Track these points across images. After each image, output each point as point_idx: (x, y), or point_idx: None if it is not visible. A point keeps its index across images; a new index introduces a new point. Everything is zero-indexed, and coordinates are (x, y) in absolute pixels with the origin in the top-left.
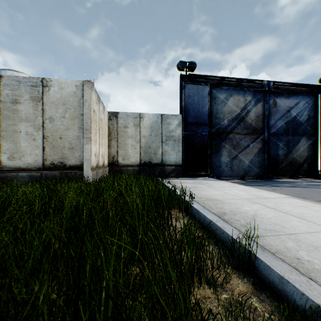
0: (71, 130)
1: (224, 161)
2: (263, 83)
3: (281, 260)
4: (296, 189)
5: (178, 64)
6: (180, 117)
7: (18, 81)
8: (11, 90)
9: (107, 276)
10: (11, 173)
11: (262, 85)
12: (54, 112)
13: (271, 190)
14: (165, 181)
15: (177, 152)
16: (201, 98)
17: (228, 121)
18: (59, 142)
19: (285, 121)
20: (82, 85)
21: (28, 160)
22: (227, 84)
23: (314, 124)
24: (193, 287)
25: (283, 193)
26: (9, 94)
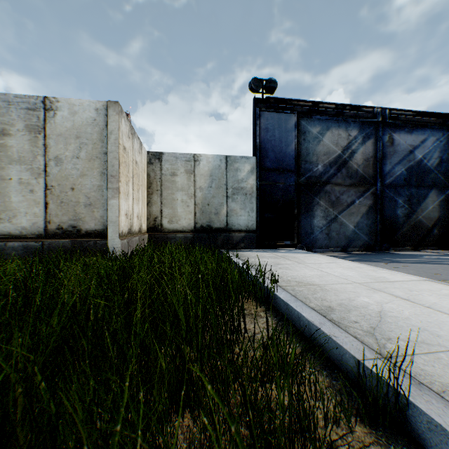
0: (89, 177)
1: (318, 225)
2: (374, 111)
3: None
4: (428, 267)
5: (251, 82)
6: (253, 160)
7: (7, 101)
8: None
9: None
10: None
11: (373, 114)
12: (63, 149)
13: (390, 268)
14: (232, 255)
15: (249, 211)
16: (284, 132)
17: (324, 166)
18: (70, 195)
19: (406, 166)
20: (106, 108)
21: (23, 222)
22: (323, 112)
23: (448, 171)
24: None
25: (410, 273)
26: None
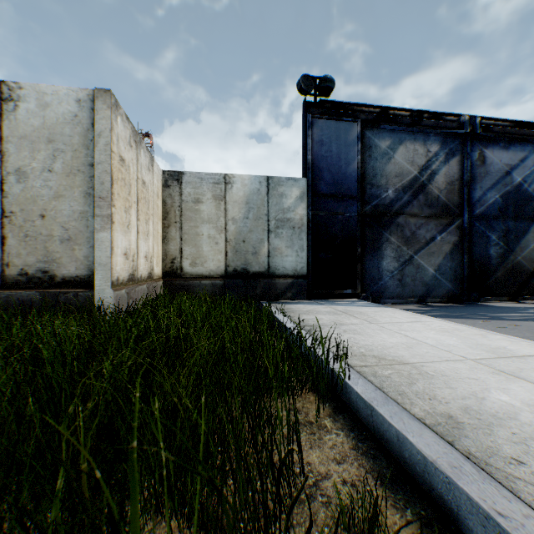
0: (68, 199)
1: (388, 269)
2: (460, 120)
3: None
4: None
5: (300, 81)
6: (303, 183)
7: None
8: None
9: None
10: None
11: (458, 123)
12: (29, 157)
13: (496, 329)
14: (276, 309)
15: (297, 250)
16: (344, 146)
17: (395, 192)
18: (39, 225)
19: (501, 192)
20: (92, 100)
21: None
22: (394, 120)
23: None
24: None
25: (528, 337)
26: None
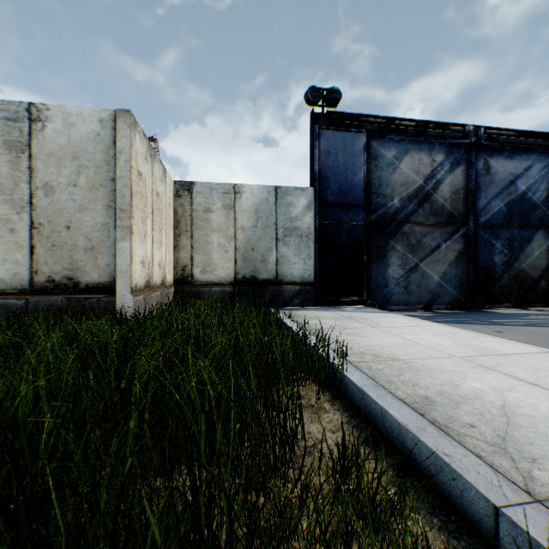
0: (91, 212)
1: (393, 276)
2: (465, 130)
3: None
4: (540, 331)
5: (308, 93)
6: (311, 193)
7: None
8: None
9: None
10: None
11: (463, 133)
12: (55, 173)
13: (492, 333)
14: (283, 315)
15: (305, 258)
16: (350, 156)
17: (401, 201)
18: (65, 235)
19: (505, 200)
20: (113, 119)
21: (0, 273)
22: (400, 131)
23: None
24: None
25: (520, 340)
26: None
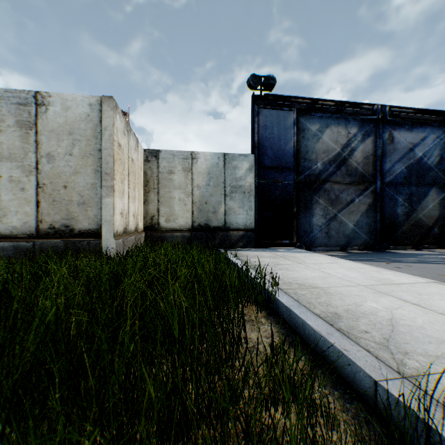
0: (83, 175)
1: (317, 224)
2: (374, 108)
3: None
4: (431, 267)
5: (249, 79)
6: (252, 158)
7: None
8: None
9: None
10: None
11: (372, 111)
12: (55, 145)
13: (393, 269)
14: (230, 254)
15: (247, 210)
16: (283, 129)
17: (323, 164)
18: (63, 193)
19: (406, 164)
20: (100, 104)
21: (13, 222)
22: (322, 109)
23: None
24: None
25: (414, 274)
26: None
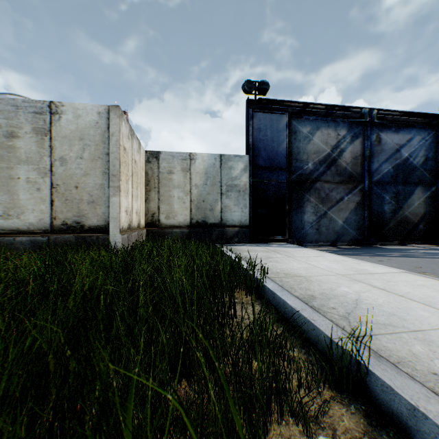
0: (92, 176)
1: (308, 221)
2: (362, 111)
3: (409, 377)
4: (410, 260)
5: (244, 84)
6: (246, 159)
7: (16, 105)
8: (6, 119)
9: (122, 422)
10: (5, 237)
11: (361, 114)
12: (68, 150)
13: (375, 262)
14: (226, 249)
15: (242, 207)
16: (276, 132)
17: (314, 165)
18: (74, 193)
19: (393, 164)
20: (107, 112)
21: (30, 218)
22: (313, 113)
23: (433, 169)
24: (271, 422)
25: (393, 266)
26: (2, 124)
